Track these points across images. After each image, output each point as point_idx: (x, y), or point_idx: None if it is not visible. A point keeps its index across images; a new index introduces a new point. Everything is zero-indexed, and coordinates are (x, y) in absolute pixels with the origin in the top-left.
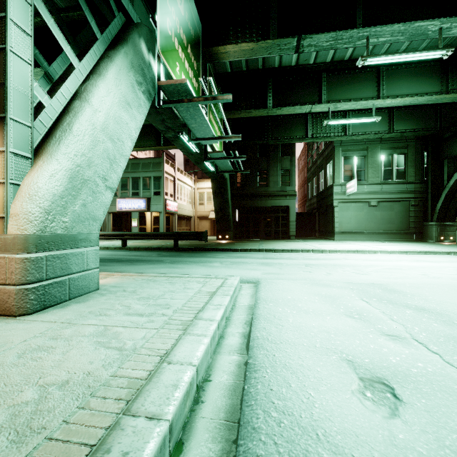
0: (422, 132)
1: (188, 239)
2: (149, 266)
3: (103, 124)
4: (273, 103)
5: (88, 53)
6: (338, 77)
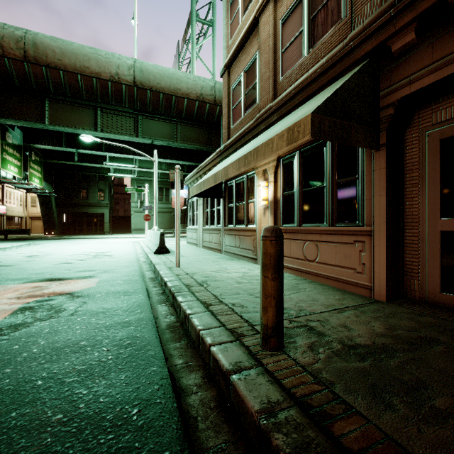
0: None
1: (16, 234)
2: None
3: None
4: (78, 159)
5: None
6: None
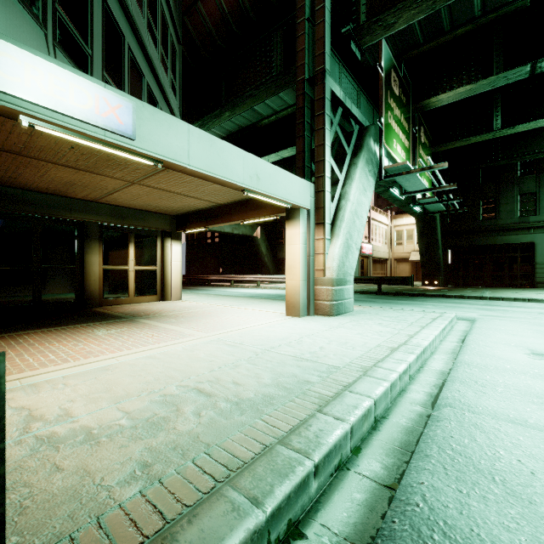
0: None
1: (393, 284)
2: (367, 304)
3: (355, 210)
4: (501, 122)
5: (344, 166)
6: None
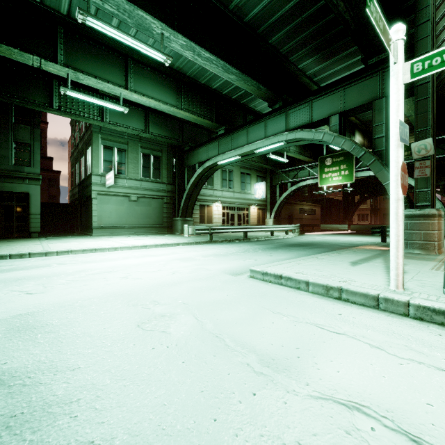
0: (170, 140)
1: None
2: None
3: None
4: None
5: None
6: (81, 43)
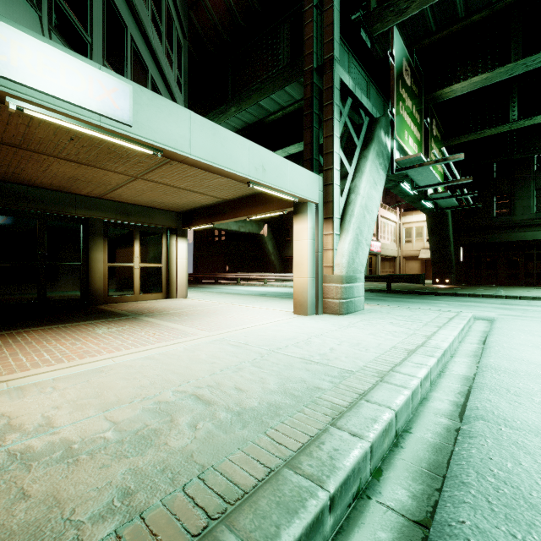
0: None
1: (403, 282)
2: (377, 302)
3: (365, 204)
4: (518, 113)
5: (353, 159)
6: None
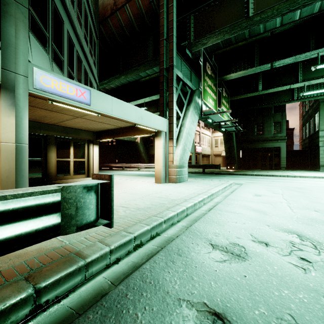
0: None
1: (210, 168)
2: (196, 178)
3: (188, 132)
4: (262, 87)
5: (183, 110)
6: (312, 63)
